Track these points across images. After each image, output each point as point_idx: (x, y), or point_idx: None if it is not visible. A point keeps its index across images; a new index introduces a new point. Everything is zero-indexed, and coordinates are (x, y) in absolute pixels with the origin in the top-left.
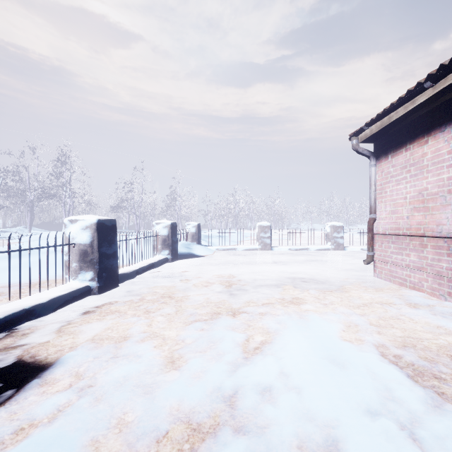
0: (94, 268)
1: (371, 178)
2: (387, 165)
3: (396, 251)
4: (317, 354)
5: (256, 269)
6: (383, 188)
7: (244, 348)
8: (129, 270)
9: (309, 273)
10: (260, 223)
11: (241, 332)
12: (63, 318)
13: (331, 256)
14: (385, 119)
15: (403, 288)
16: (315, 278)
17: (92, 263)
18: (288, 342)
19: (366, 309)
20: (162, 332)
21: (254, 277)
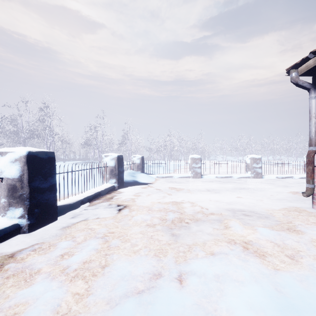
0: (24, 204)
1: (311, 110)
2: None
3: None
4: None
5: (192, 198)
6: None
7: None
8: (74, 200)
9: (245, 203)
10: (192, 156)
11: None
12: None
13: (254, 184)
14: None
15: None
16: (254, 210)
17: (22, 198)
18: None
19: None
20: None
21: (193, 209)
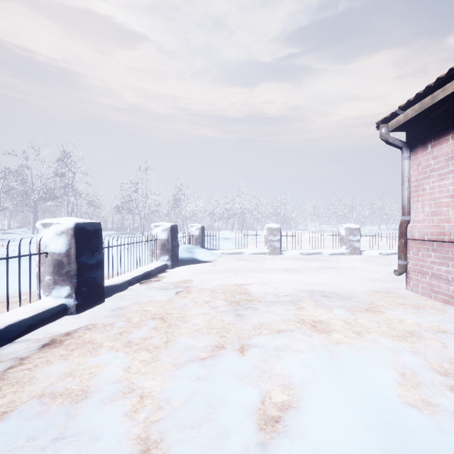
0: (71, 282)
1: (403, 173)
2: (425, 157)
3: (439, 260)
4: (375, 440)
5: (265, 278)
6: (419, 185)
7: (257, 420)
8: (120, 280)
9: (328, 284)
10: (268, 225)
11: (253, 384)
12: (18, 354)
13: (348, 262)
14: (426, 99)
15: (451, 307)
16: (336, 291)
17: (69, 275)
18: (324, 409)
19: (417, 343)
20: (141, 384)
21: (265, 290)
